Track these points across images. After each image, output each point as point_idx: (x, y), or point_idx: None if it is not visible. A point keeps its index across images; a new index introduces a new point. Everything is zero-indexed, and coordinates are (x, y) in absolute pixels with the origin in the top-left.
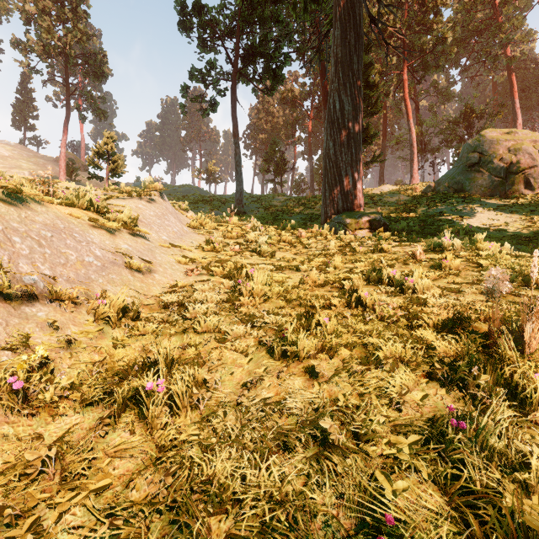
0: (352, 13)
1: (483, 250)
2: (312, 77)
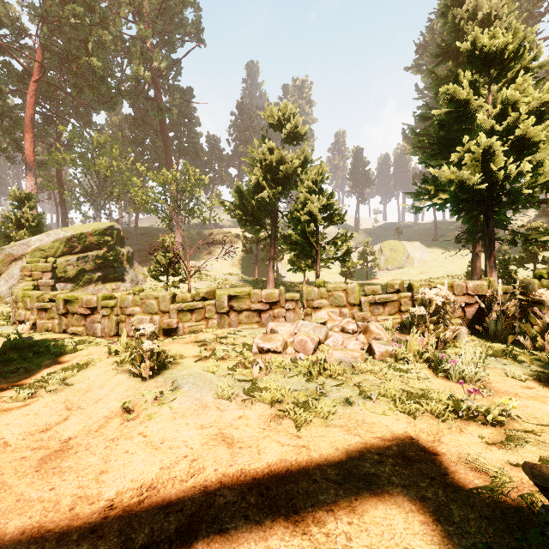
0: None
1: None
2: None
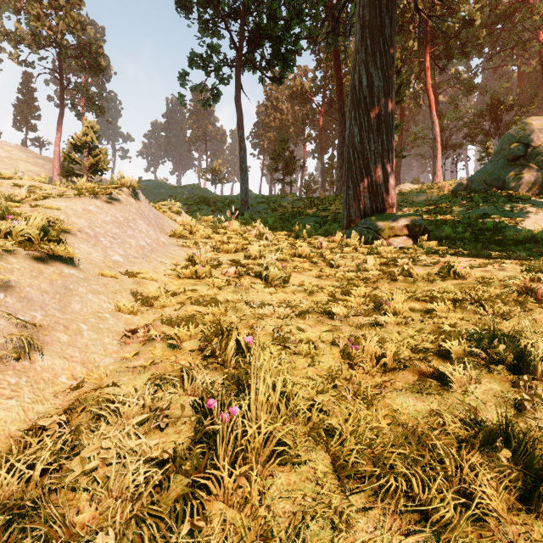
0: None
1: None
2: (324, 70)
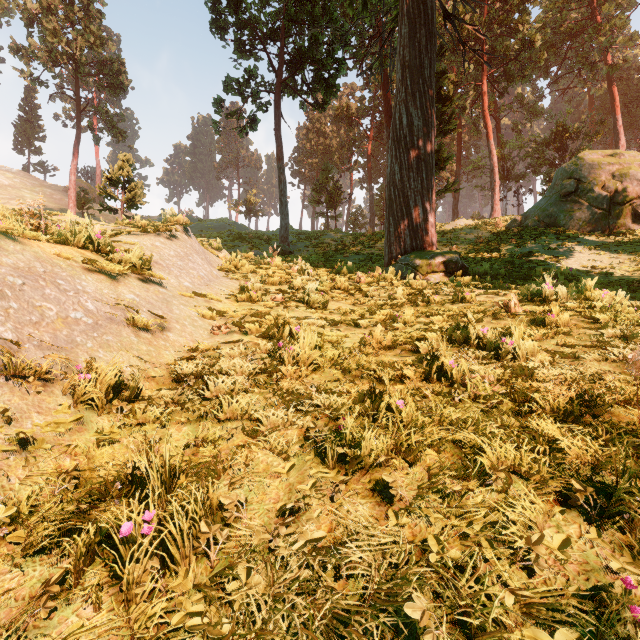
0: (423, 6)
1: (595, 300)
2: (372, 90)
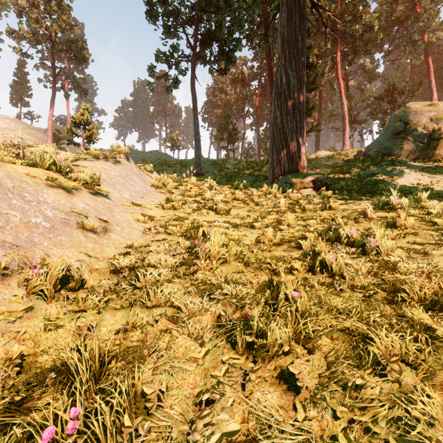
0: None
1: (429, 208)
2: (259, 61)
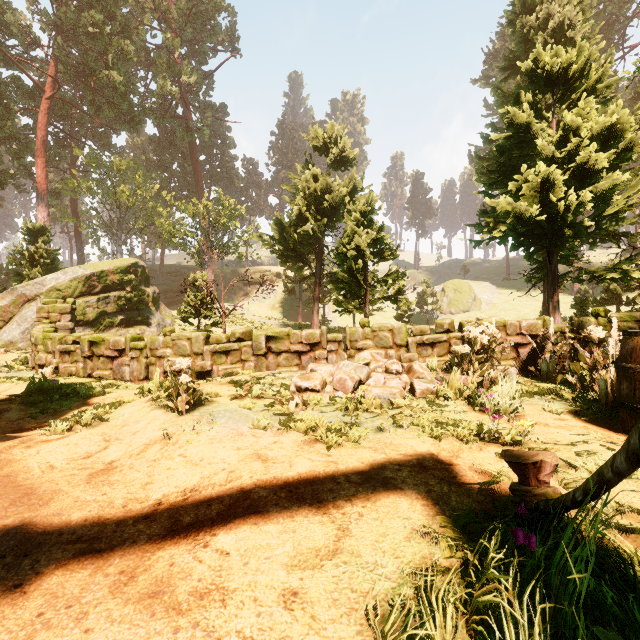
0: None
1: None
2: None
